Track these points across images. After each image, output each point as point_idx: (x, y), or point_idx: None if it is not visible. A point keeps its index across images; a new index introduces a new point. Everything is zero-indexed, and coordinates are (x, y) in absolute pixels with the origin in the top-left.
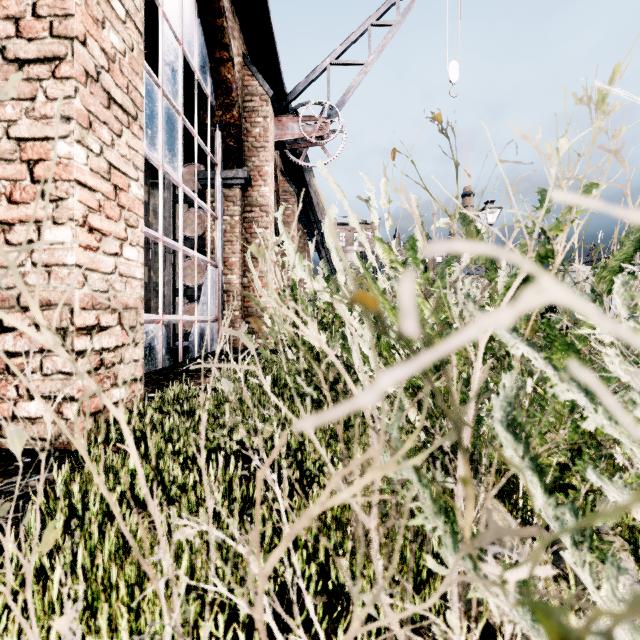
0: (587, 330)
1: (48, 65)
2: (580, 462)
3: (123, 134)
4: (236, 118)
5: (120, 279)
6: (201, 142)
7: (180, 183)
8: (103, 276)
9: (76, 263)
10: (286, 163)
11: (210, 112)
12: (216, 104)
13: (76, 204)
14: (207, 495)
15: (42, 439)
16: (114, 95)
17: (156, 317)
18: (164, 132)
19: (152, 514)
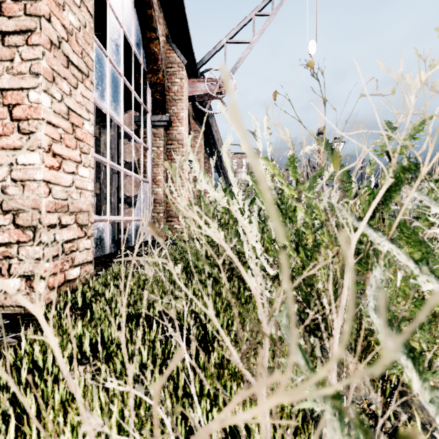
0: (438, 230)
1: (23, 36)
2: (421, 331)
3: (78, 87)
4: (161, 79)
5: (76, 190)
6: (136, 96)
7: (122, 124)
8: (63, 188)
9: (43, 179)
10: (196, 111)
11: (143, 75)
12: (147, 69)
13: (43, 136)
14: (127, 364)
15: (18, 306)
16: (72, 58)
17: (105, 217)
18: (110, 88)
19: (73, 392)
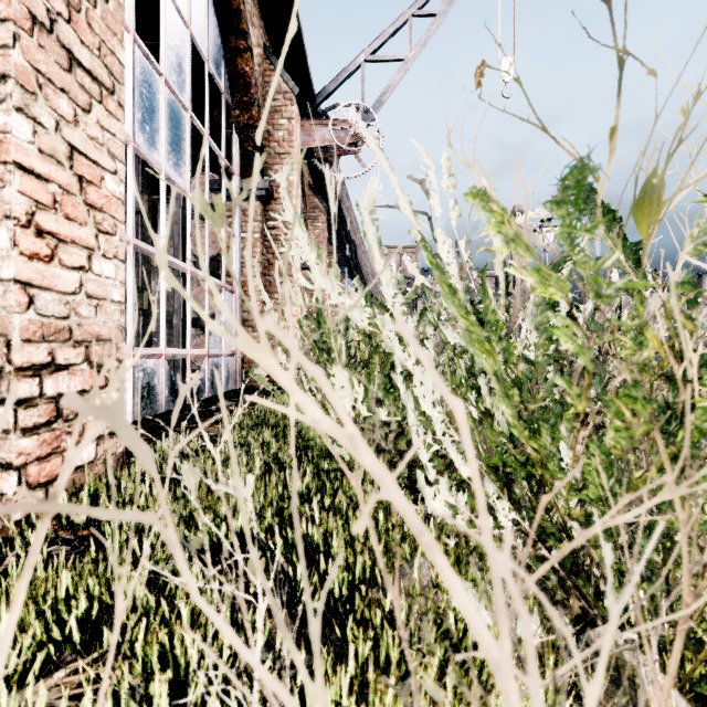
0: None
1: None
2: None
3: (92, 109)
4: (256, 119)
5: (88, 301)
6: (214, 145)
7: (187, 192)
8: (60, 297)
9: (15, 277)
10: (315, 176)
11: (225, 112)
12: (232, 102)
13: (15, 196)
14: None
15: None
16: (78, 55)
17: (156, 351)
18: (167, 130)
19: None
